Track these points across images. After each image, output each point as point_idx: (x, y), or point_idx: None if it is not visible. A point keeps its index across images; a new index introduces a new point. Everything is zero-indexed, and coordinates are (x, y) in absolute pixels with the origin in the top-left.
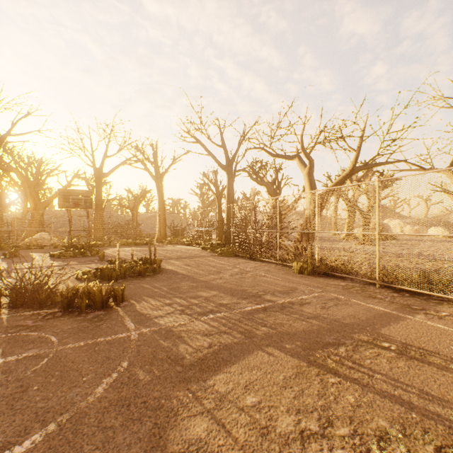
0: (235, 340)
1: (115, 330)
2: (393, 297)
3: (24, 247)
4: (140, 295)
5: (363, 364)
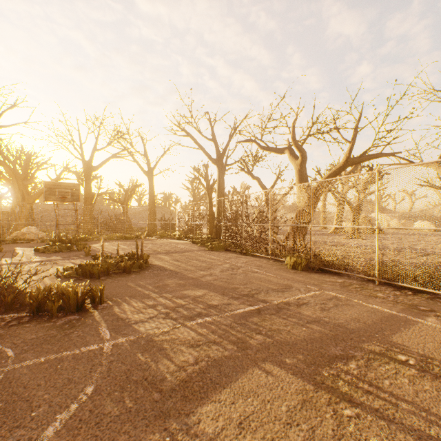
0: (226, 353)
1: (86, 341)
2: (396, 296)
3: (10, 241)
4: (122, 295)
5: (381, 386)
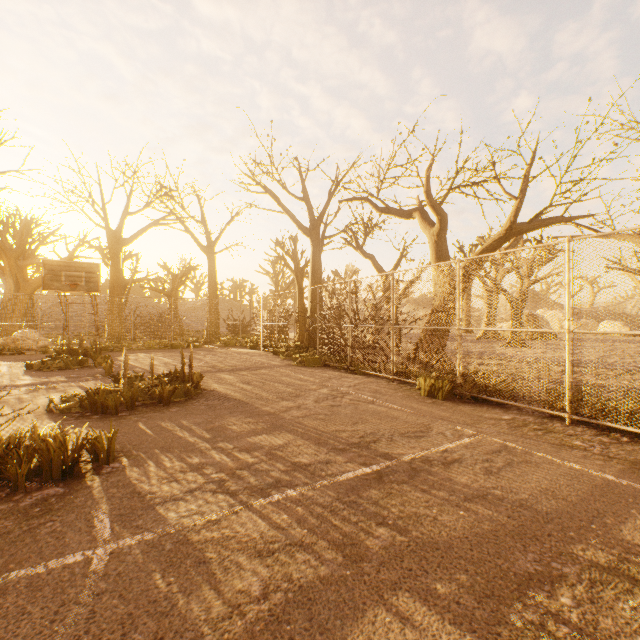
0: (322, 571)
1: (64, 543)
2: (604, 445)
3: None
4: (149, 445)
5: None
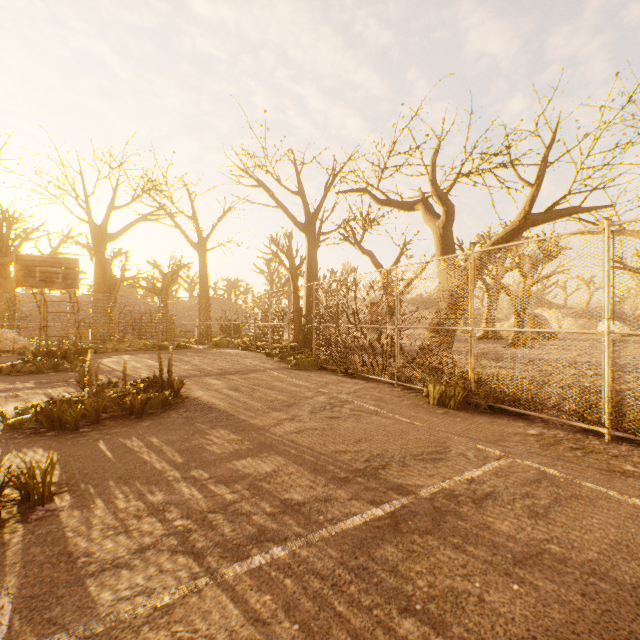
0: None
1: None
2: None
3: None
4: (103, 475)
5: None
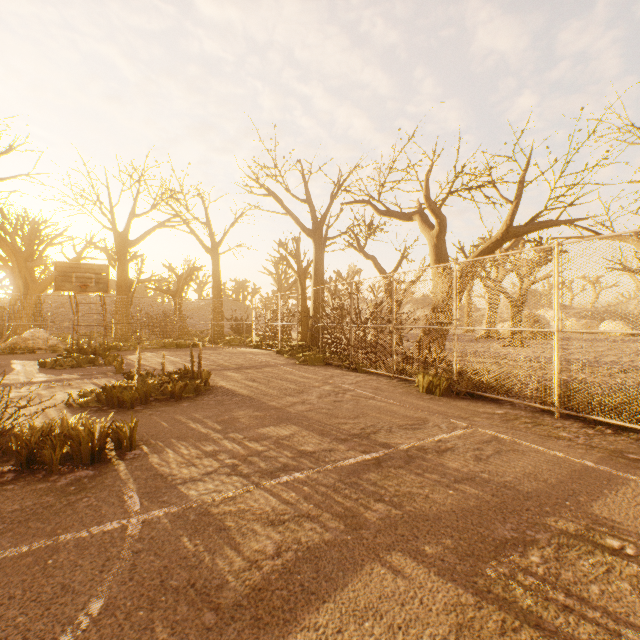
0: (327, 536)
1: (101, 514)
2: (588, 436)
3: (5, 351)
4: (165, 435)
5: (587, 597)
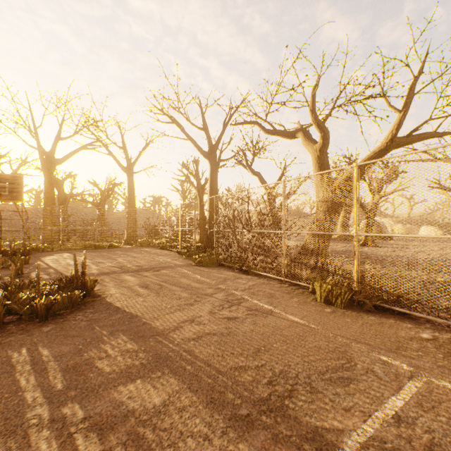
0: None
1: None
2: None
3: None
4: None
5: None
